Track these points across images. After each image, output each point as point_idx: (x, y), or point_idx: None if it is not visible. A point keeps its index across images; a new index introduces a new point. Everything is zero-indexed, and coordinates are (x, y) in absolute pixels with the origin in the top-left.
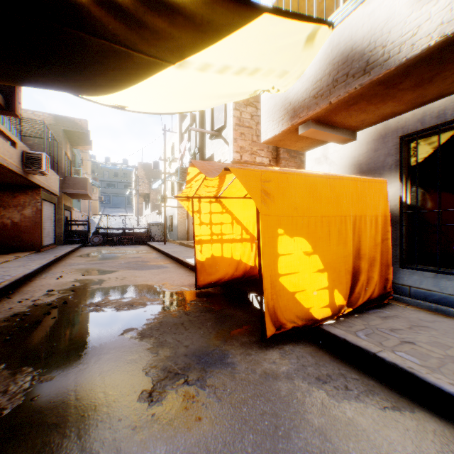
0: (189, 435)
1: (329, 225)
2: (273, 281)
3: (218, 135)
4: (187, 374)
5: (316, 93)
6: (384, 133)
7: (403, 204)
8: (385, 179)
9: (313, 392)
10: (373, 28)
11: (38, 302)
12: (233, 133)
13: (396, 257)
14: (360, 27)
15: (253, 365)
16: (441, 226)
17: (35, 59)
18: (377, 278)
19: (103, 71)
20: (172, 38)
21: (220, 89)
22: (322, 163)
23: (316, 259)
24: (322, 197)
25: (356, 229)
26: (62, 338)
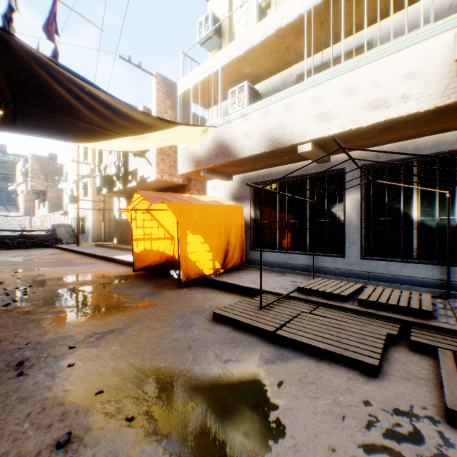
0: (153, 307)
1: (213, 229)
2: (185, 256)
3: (141, 155)
4: (145, 298)
5: (209, 157)
6: (244, 180)
7: (252, 218)
8: (242, 205)
9: (200, 295)
10: (231, 137)
11: (3, 288)
12: (156, 158)
13: (249, 245)
14: (227, 133)
15: (176, 293)
16: (266, 229)
17: (39, 127)
18: (237, 255)
19: (82, 135)
20: (130, 128)
21: (153, 145)
22: (216, 190)
23: (206, 245)
24: (209, 215)
25: (227, 231)
26: (57, 298)
